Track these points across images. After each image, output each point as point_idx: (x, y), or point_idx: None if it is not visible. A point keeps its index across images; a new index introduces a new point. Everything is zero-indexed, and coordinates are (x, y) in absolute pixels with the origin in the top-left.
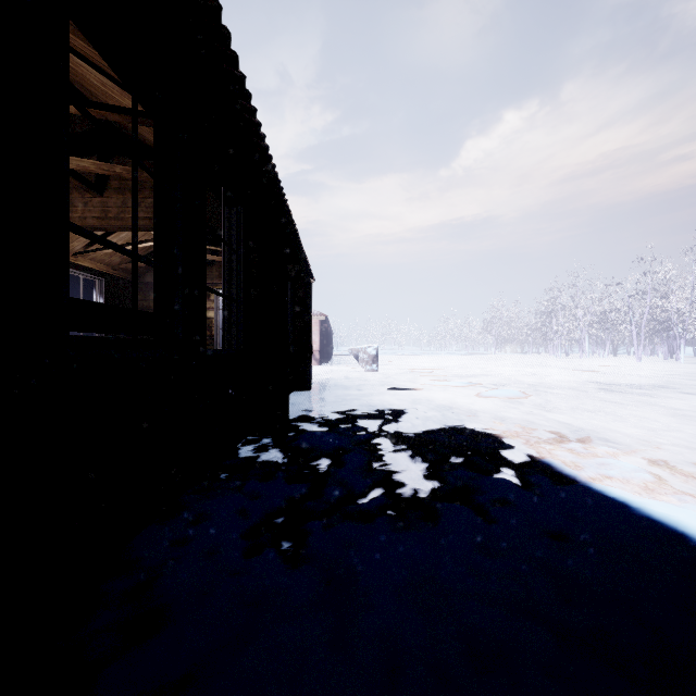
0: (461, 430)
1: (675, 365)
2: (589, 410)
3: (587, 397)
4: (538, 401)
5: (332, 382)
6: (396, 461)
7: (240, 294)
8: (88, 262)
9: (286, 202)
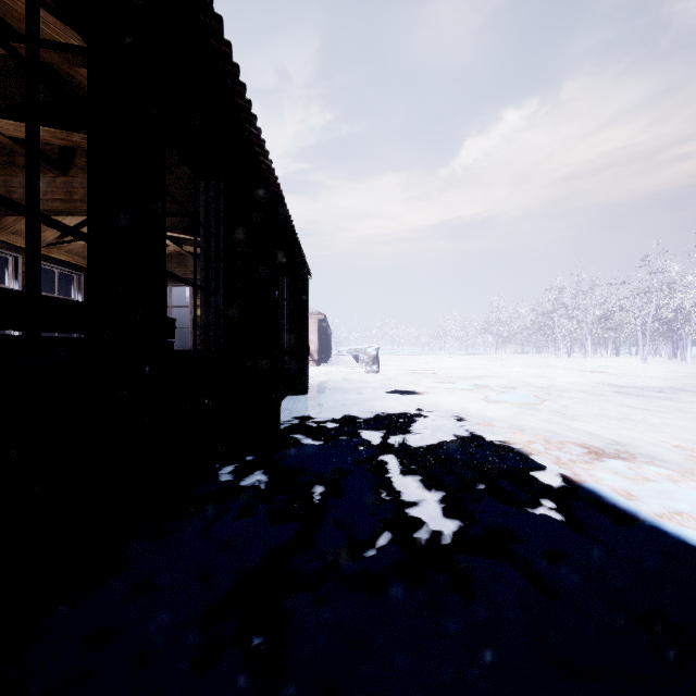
0: (478, 443)
1: (683, 366)
2: (615, 417)
3: (606, 401)
4: (555, 407)
5: (330, 384)
6: (406, 487)
7: (220, 285)
8: (64, 255)
9: (276, 181)
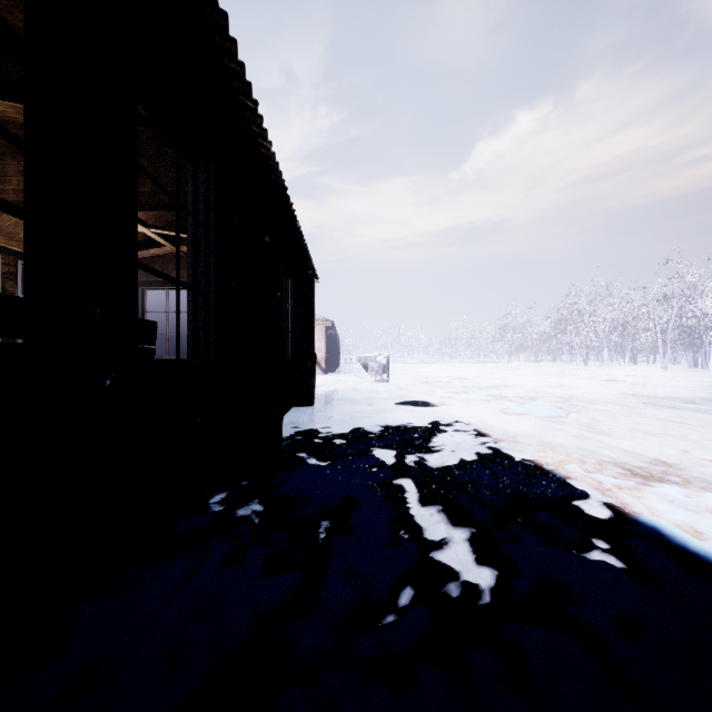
0: (506, 464)
1: (706, 375)
2: (650, 432)
3: (636, 414)
4: (582, 420)
5: (338, 394)
6: (428, 521)
7: (210, 283)
8: None
9: (277, 168)
